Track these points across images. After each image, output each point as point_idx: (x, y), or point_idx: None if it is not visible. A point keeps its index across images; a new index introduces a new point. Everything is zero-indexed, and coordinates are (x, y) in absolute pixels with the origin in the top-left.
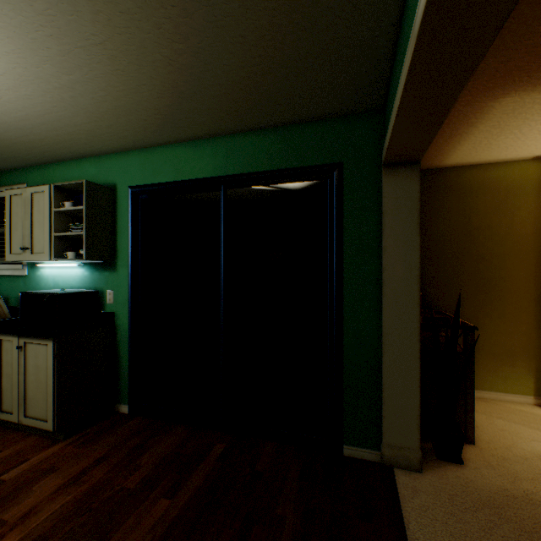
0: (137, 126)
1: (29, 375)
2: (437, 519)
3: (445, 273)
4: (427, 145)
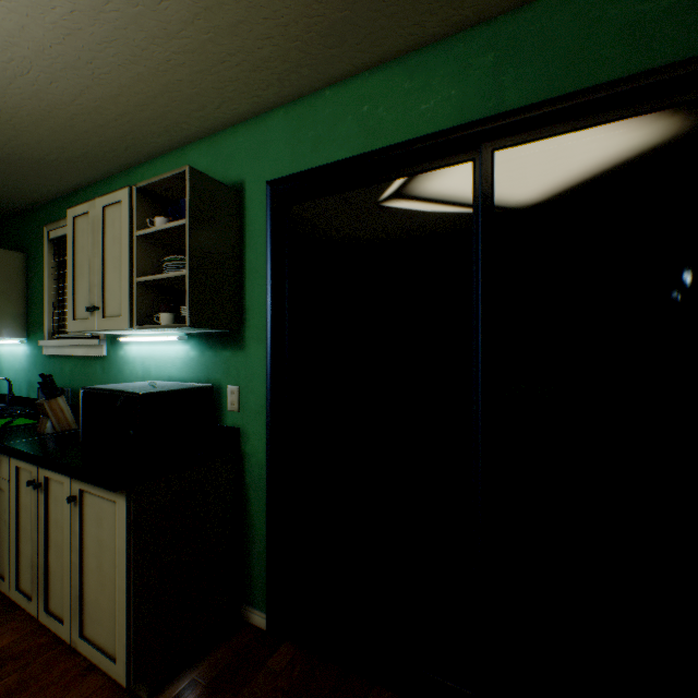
0: (293, 14)
1: (87, 556)
2: None
3: None
4: None
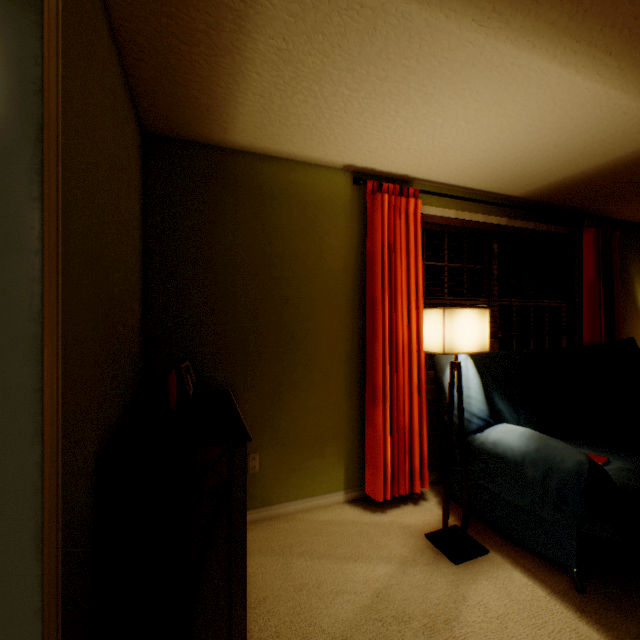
0: None
1: None
2: None
3: (237, 325)
4: None
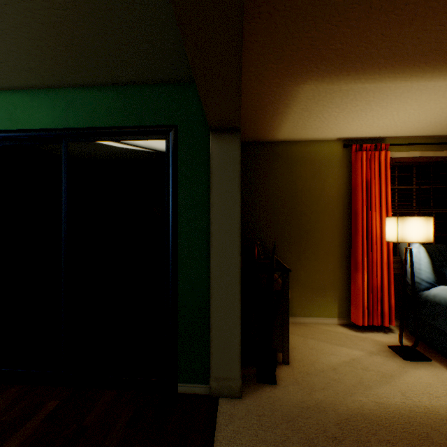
0: None
1: None
2: (242, 443)
3: (278, 226)
4: (239, 114)
